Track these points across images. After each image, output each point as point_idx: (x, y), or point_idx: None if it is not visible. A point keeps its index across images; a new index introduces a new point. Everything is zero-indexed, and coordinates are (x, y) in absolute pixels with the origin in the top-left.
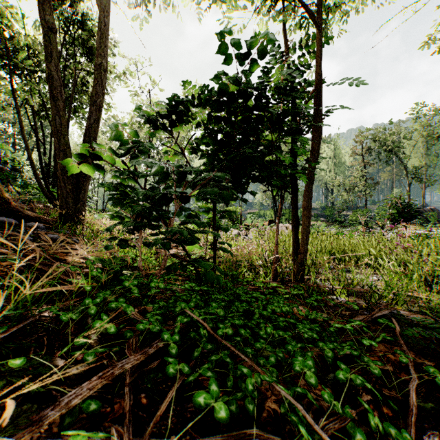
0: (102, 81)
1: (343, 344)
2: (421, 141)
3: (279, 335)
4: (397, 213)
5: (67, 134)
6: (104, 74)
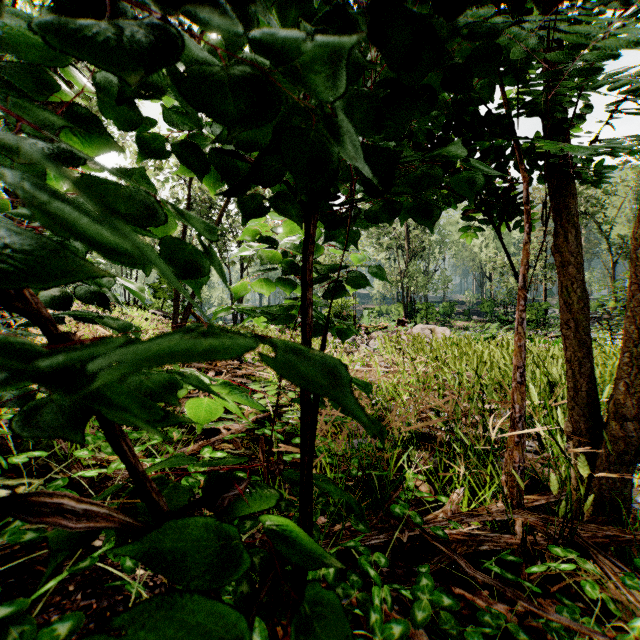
0: None
1: None
2: (627, 199)
3: None
4: None
5: None
6: None
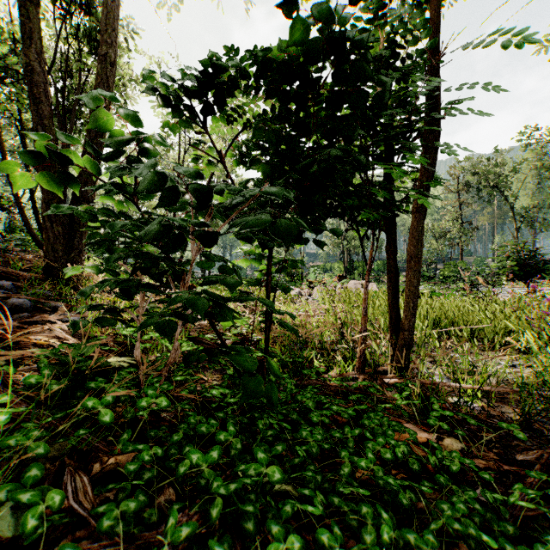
0: (108, 79)
1: (538, 545)
2: (530, 175)
3: (409, 546)
4: (515, 266)
5: None
6: (111, 69)
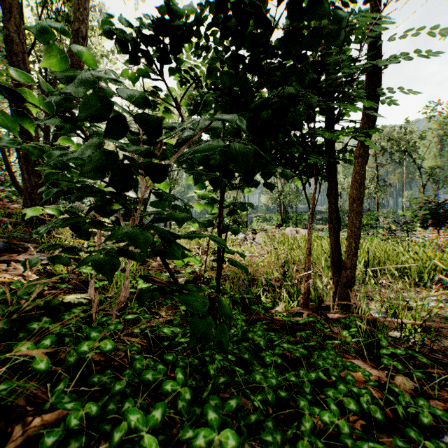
0: None
1: None
2: (434, 141)
3: None
4: (428, 214)
5: (32, 113)
6: (83, 43)
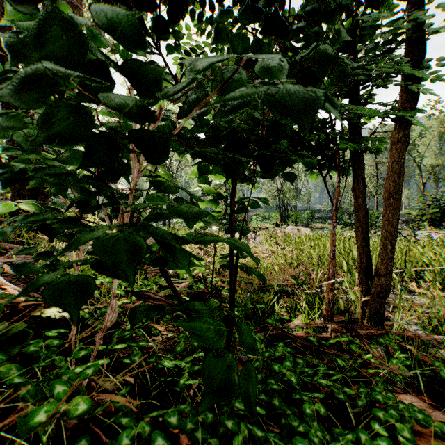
0: None
1: None
2: (433, 139)
3: None
4: (437, 213)
5: None
6: None
